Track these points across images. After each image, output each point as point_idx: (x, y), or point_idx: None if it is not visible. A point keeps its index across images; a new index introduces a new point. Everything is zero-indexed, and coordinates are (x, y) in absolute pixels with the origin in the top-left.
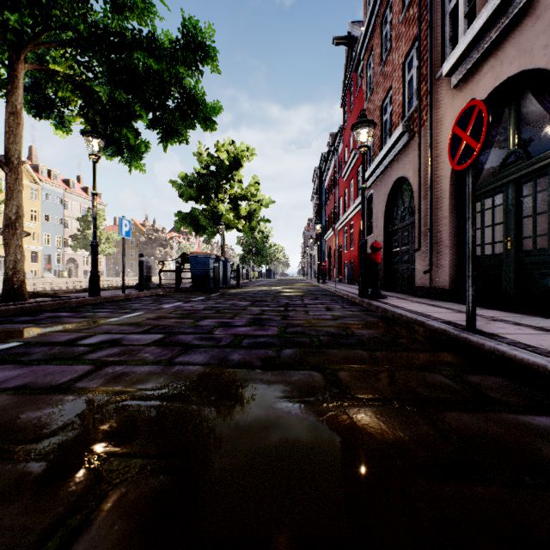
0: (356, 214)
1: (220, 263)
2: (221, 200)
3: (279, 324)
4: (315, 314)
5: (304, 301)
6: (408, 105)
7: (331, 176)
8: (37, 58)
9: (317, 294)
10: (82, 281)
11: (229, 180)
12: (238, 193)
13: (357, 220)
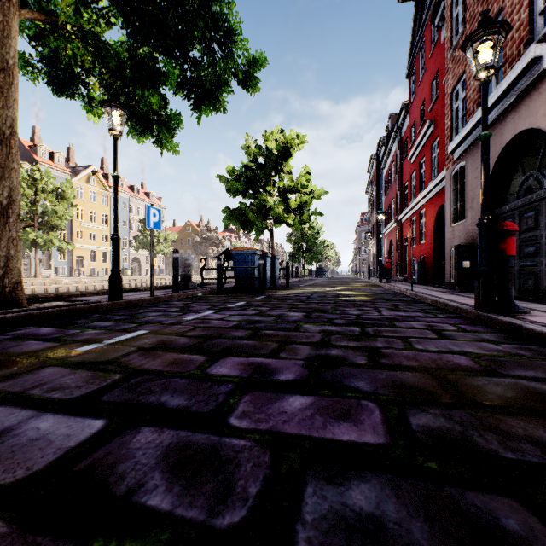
0: (429, 199)
1: (267, 260)
2: (269, 193)
3: (375, 385)
4: (427, 347)
5: (382, 312)
6: (540, 20)
7: (392, 161)
8: (42, 9)
9: (391, 299)
10: (142, 279)
11: (277, 172)
12: (287, 186)
13: (432, 206)
